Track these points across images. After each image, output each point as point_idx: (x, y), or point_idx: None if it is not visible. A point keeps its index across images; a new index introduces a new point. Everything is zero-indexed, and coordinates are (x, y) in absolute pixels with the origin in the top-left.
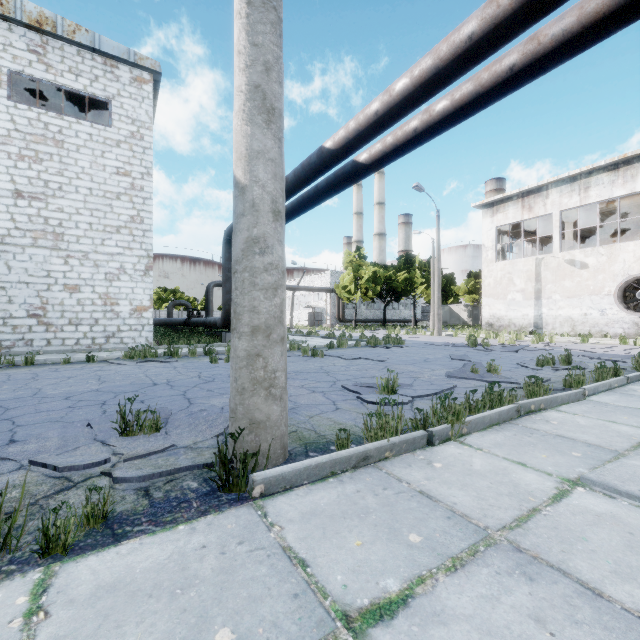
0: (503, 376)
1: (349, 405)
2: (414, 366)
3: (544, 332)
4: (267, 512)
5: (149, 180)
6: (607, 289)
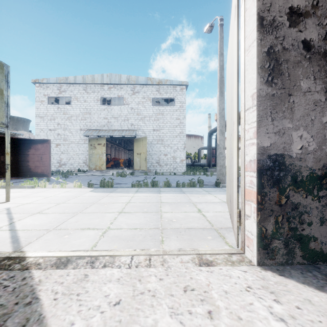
0: None
1: None
2: None
3: None
4: (222, 188)
5: (185, 119)
6: None
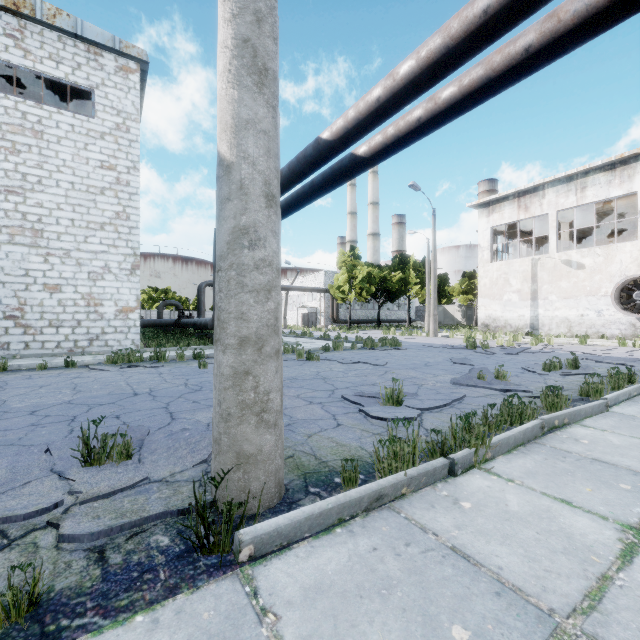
0: (512, 383)
1: (351, 420)
2: (415, 371)
3: (540, 333)
4: (257, 588)
5: (136, 175)
6: (604, 290)
